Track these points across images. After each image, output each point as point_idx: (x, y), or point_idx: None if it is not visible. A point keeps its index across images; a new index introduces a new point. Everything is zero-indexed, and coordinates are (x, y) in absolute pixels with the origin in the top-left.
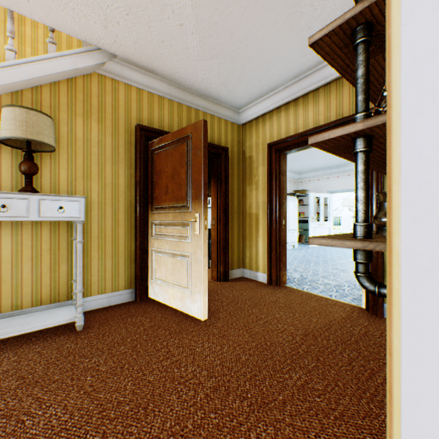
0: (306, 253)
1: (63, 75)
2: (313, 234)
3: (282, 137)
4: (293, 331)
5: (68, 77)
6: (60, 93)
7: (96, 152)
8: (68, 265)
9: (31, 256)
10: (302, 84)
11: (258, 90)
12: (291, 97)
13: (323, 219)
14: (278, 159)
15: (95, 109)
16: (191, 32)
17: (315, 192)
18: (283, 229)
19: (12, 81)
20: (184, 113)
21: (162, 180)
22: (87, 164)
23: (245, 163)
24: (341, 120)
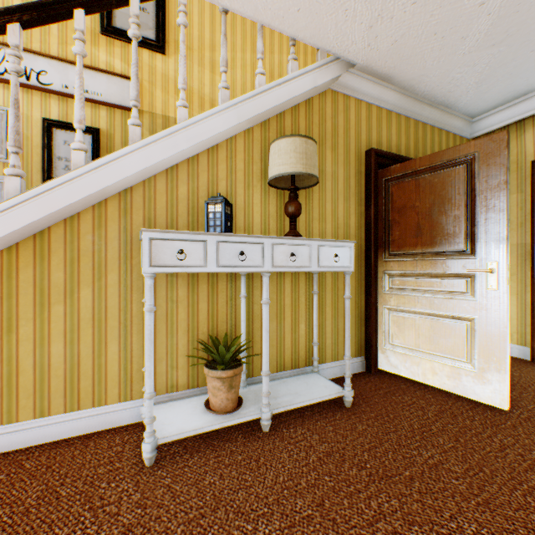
0: None
1: (303, 96)
2: None
3: None
4: None
5: (306, 99)
6: (298, 119)
7: (329, 187)
8: (306, 324)
9: (276, 312)
10: None
11: (527, 86)
12: None
13: None
14: None
15: (328, 134)
16: (488, 12)
17: None
18: None
19: (264, 109)
20: (411, 130)
21: (406, 217)
22: (321, 202)
23: None
24: None
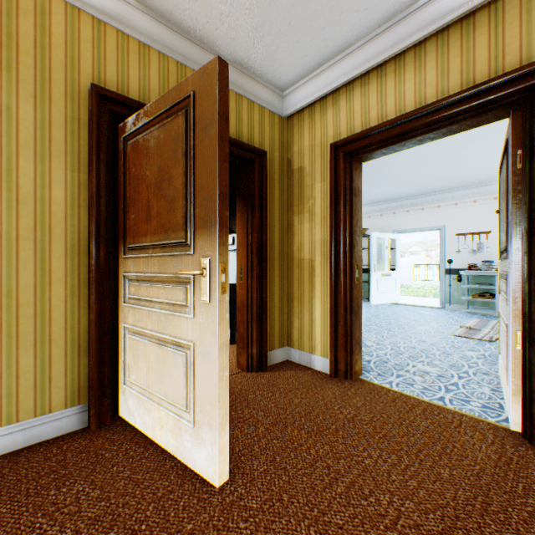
0: (370, 315)
1: None
2: (375, 288)
3: (357, 132)
4: (418, 520)
5: None
6: None
7: None
8: None
9: None
10: (396, 34)
11: (318, 50)
12: (375, 61)
13: (388, 268)
14: (348, 169)
15: None
16: None
17: (376, 232)
18: (356, 285)
19: None
20: None
21: (140, 193)
22: None
23: (292, 179)
24: (474, 89)
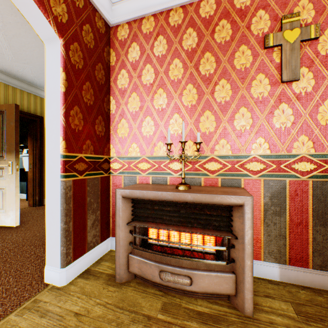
0: None
1: None
2: None
3: None
4: None
5: None
6: None
7: None
8: None
9: None
10: None
11: None
12: None
13: None
14: None
15: None
16: (5, 48)
17: None
18: None
19: None
20: (2, 88)
21: None
22: None
23: None
24: None
